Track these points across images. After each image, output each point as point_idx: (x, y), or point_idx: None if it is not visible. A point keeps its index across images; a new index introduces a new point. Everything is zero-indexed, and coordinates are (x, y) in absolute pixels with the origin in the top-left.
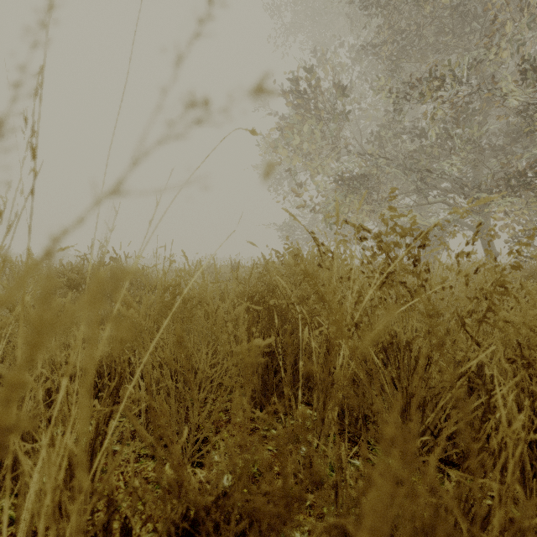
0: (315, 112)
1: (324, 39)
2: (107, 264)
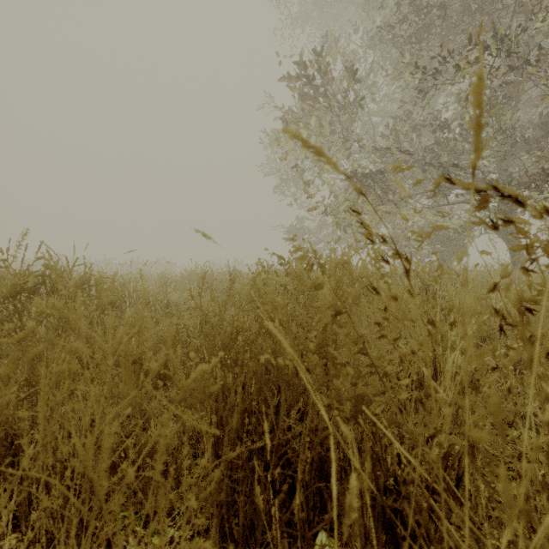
0: (324, 101)
1: (333, 30)
2: (39, 275)
